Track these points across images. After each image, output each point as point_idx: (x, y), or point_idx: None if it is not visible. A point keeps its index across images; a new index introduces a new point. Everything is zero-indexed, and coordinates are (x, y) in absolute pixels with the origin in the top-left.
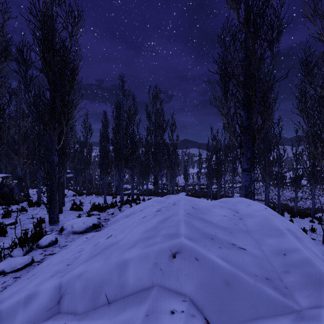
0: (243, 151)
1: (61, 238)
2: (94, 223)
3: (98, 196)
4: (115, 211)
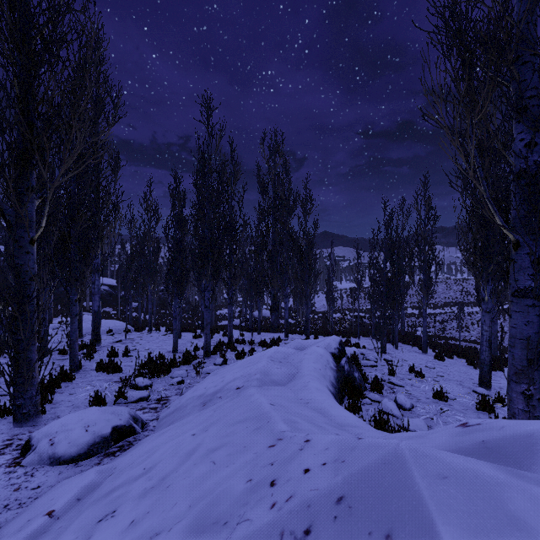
0: (519, 238)
1: (4, 487)
2: (119, 423)
3: (169, 333)
4: (189, 373)
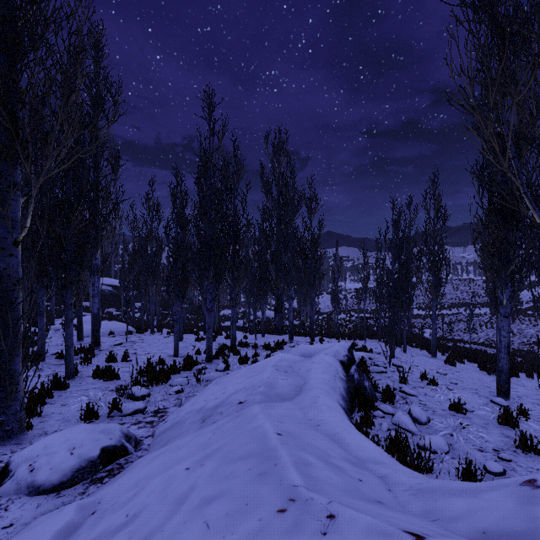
0: None
1: None
2: (109, 443)
3: (171, 335)
4: (189, 380)
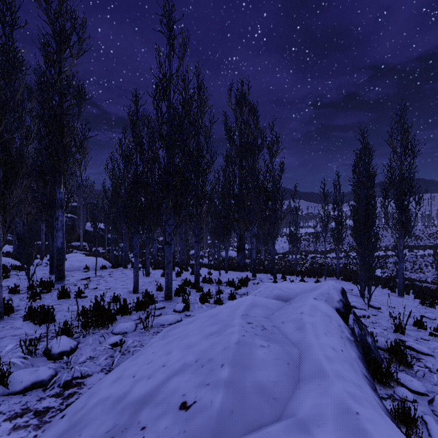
0: None
1: None
2: None
3: (141, 270)
4: (138, 324)
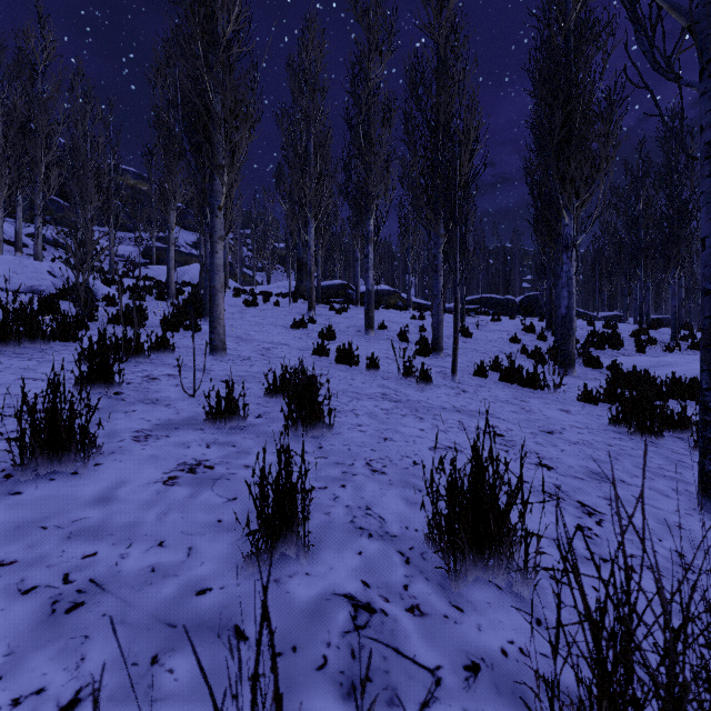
0: None
1: None
2: None
3: None
4: None
